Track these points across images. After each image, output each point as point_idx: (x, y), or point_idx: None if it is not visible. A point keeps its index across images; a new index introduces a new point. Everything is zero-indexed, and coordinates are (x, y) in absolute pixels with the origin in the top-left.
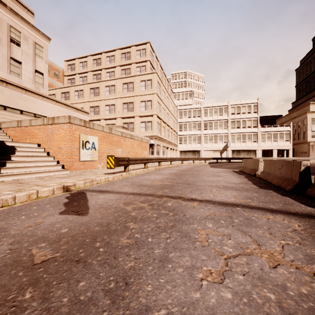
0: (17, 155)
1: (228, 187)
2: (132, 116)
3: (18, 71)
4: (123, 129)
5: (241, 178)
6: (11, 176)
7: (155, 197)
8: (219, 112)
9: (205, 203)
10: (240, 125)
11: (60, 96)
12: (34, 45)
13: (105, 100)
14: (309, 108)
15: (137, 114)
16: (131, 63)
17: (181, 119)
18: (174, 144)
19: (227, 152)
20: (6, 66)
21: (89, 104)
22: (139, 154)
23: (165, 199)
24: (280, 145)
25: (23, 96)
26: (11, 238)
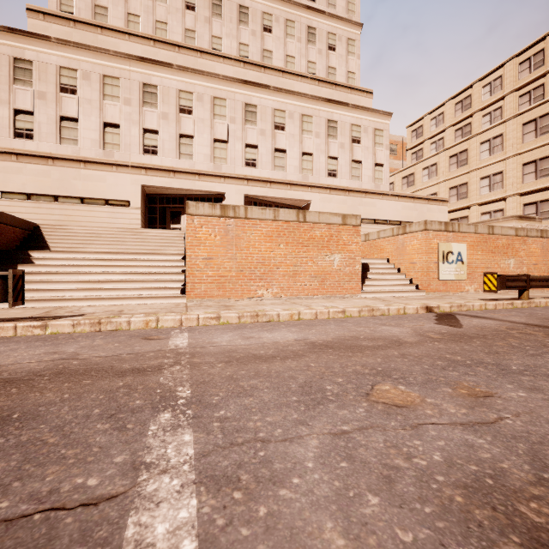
0: (372, 273)
1: None
2: (547, 187)
3: (358, 173)
4: (521, 220)
5: None
6: (371, 294)
7: None
8: None
9: None
10: None
11: (401, 184)
12: (373, 133)
13: (479, 170)
14: None
15: None
16: (545, 72)
17: None
18: None
19: None
20: (348, 172)
21: (447, 184)
22: None
23: None
24: None
25: (363, 201)
26: (409, 328)
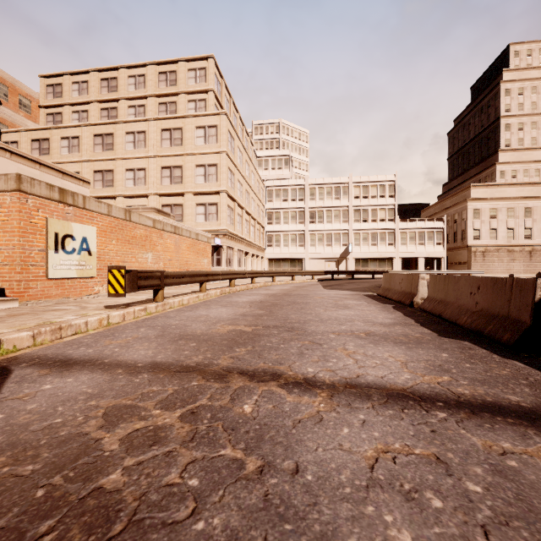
0: None
1: (377, 336)
2: (179, 193)
3: None
4: (159, 214)
5: (390, 312)
6: None
7: (210, 379)
8: (335, 194)
9: (345, 394)
10: (368, 217)
11: (30, 147)
12: None
13: (125, 160)
14: (470, 193)
15: (190, 190)
16: (177, 92)
17: (271, 204)
18: (259, 247)
19: (347, 261)
20: None
21: (92, 166)
22: (192, 265)
23: (235, 384)
24: (428, 251)
25: None
26: None
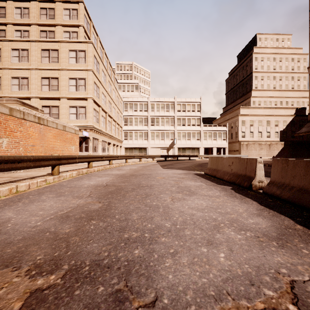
0: None
1: None
2: (56, 98)
3: None
4: (25, 106)
5: (240, 199)
6: None
7: None
8: (166, 108)
9: None
10: (185, 123)
11: None
12: None
13: (10, 70)
14: (240, 111)
15: (64, 96)
16: (55, 24)
17: (127, 112)
18: (119, 139)
19: (173, 149)
20: None
21: None
22: (59, 150)
23: None
24: (219, 143)
25: None
26: None
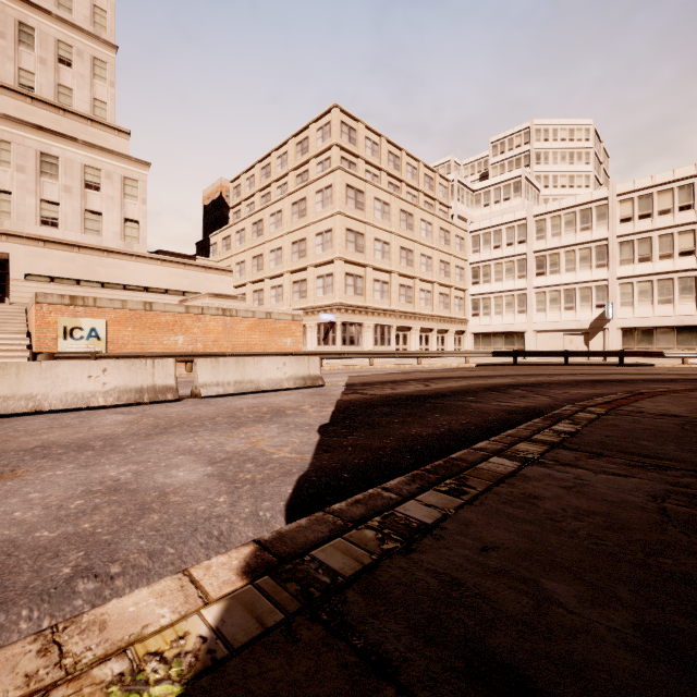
0: None
1: None
2: (303, 268)
3: (98, 227)
4: (218, 298)
5: None
6: None
7: None
8: (581, 223)
9: None
10: (651, 252)
11: (222, 245)
12: (123, 181)
13: (269, 242)
14: None
15: (311, 263)
16: (308, 159)
17: (477, 255)
18: (446, 318)
19: (605, 334)
20: (80, 224)
21: (251, 253)
22: (258, 345)
23: None
24: None
25: (106, 262)
26: None
